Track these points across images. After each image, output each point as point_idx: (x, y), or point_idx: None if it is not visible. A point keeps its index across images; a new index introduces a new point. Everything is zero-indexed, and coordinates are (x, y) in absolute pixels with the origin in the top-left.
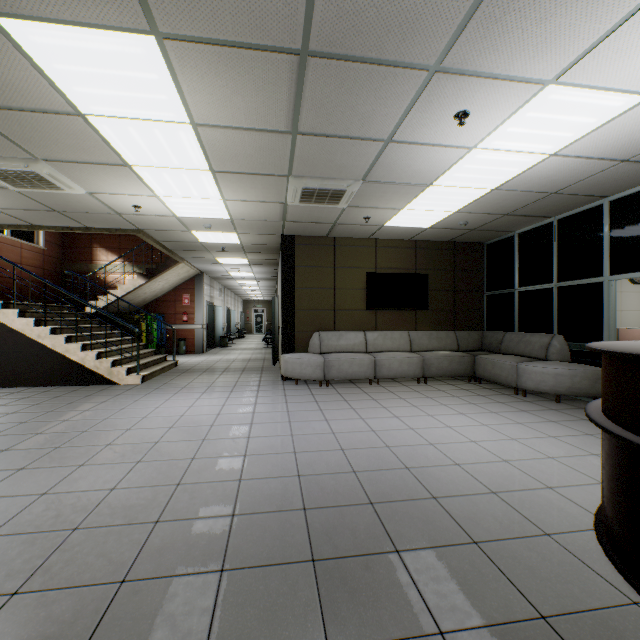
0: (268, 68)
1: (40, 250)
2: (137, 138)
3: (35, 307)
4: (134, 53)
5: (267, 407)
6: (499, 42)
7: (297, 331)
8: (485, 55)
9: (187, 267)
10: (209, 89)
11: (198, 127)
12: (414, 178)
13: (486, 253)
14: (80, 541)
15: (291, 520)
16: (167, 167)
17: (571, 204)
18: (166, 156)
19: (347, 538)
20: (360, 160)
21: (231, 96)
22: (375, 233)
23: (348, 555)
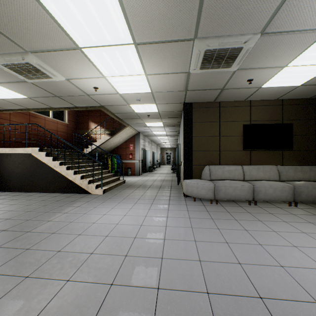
0: None
1: (66, 124)
2: (75, 12)
3: (56, 151)
4: None
5: (175, 221)
6: None
7: (193, 165)
8: None
9: (131, 129)
10: None
11: None
12: None
13: None
14: None
15: None
16: (104, 46)
17: None
18: (100, 32)
19: None
20: (268, 0)
21: None
22: (251, 95)
23: None
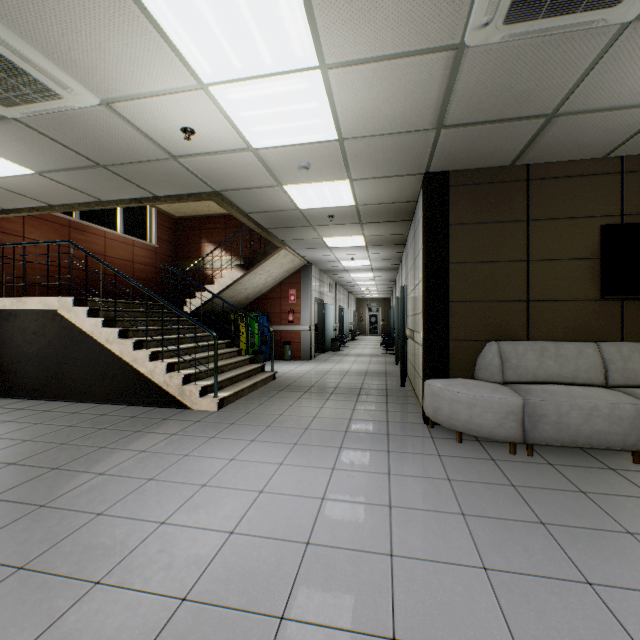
0: None
1: (152, 248)
2: None
3: (118, 305)
4: None
5: (420, 530)
6: None
7: (452, 339)
8: None
9: (290, 255)
10: None
11: None
12: None
13: None
14: None
15: None
16: None
17: None
18: None
19: None
20: None
21: None
22: (632, 137)
23: None
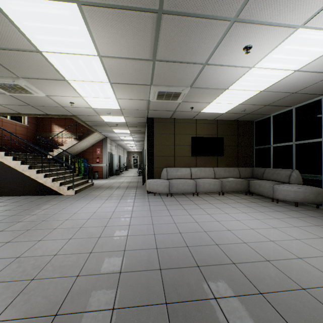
0: (140, 21)
1: (25, 126)
2: (70, 64)
3: (21, 155)
4: (66, 14)
5: (139, 208)
6: (273, 2)
7: (155, 167)
8: (264, 10)
9: (98, 134)
10: (107, 35)
11: (102, 58)
12: (218, 85)
13: (254, 126)
14: (34, 287)
15: (153, 276)
16: (86, 81)
17: (303, 99)
18: (86, 75)
19: (185, 289)
20: (189, 75)
21: (119, 39)
22: (196, 116)
23: (186, 300)
